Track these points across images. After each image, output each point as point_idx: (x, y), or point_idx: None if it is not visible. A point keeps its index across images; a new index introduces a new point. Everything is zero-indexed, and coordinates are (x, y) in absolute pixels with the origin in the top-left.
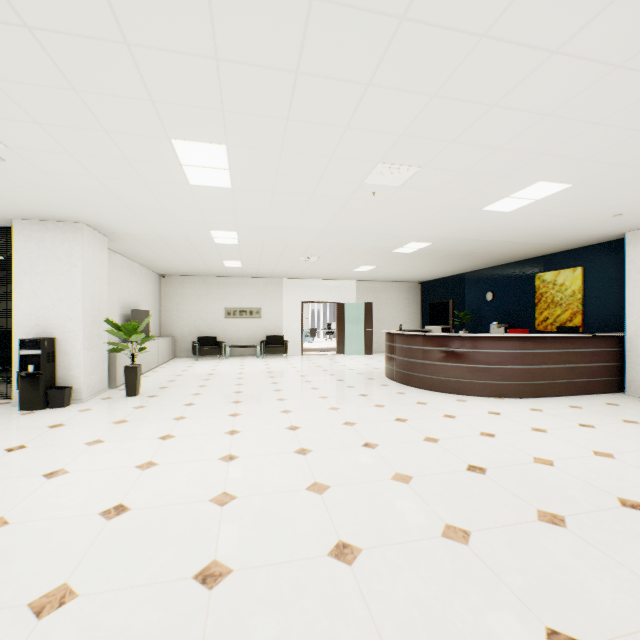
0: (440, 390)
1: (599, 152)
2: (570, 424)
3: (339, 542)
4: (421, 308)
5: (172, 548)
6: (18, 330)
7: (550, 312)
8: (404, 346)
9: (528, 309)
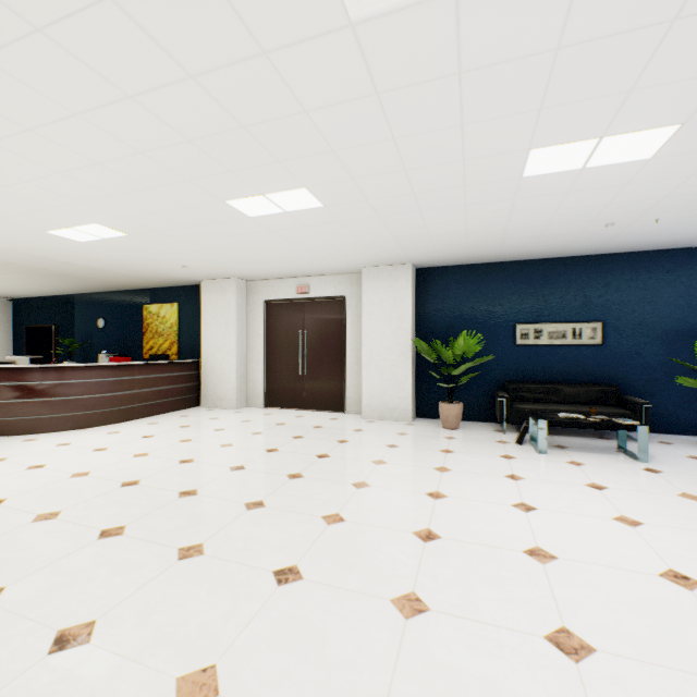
0: (6, 433)
1: (132, 217)
2: (136, 438)
3: None
4: (15, 333)
5: None
6: None
7: (156, 341)
8: None
9: (139, 338)
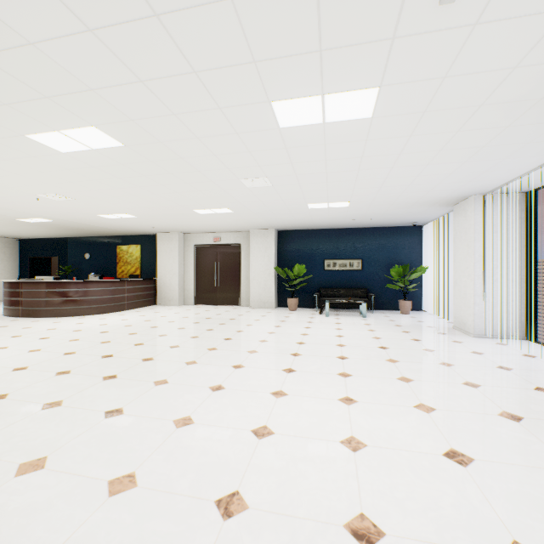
0: (65, 315)
1: (147, 212)
2: (137, 316)
3: (65, 353)
4: (21, 261)
5: None
6: None
7: (126, 267)
8: (33, 290)
9: (114, 265)
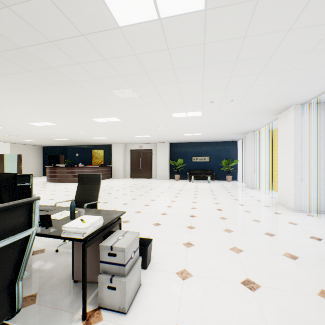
0: (76, 182)
1: (114, 137)
2: (107, 182)
3: None
4: (43, 157)
5: (73, 197)
6: None
7: (96, 160)
8: (62, 171)
9: (90, 159)
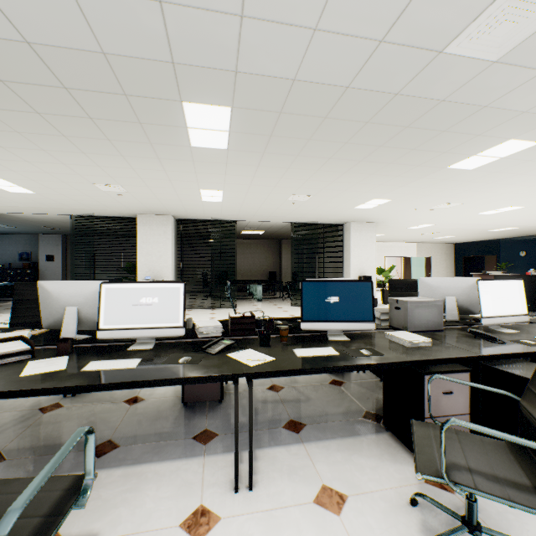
0: None
1: None
2: None
3: None
4: (455, 260)
5: None
6: (352, 272)
7: None
8: None
9: None
